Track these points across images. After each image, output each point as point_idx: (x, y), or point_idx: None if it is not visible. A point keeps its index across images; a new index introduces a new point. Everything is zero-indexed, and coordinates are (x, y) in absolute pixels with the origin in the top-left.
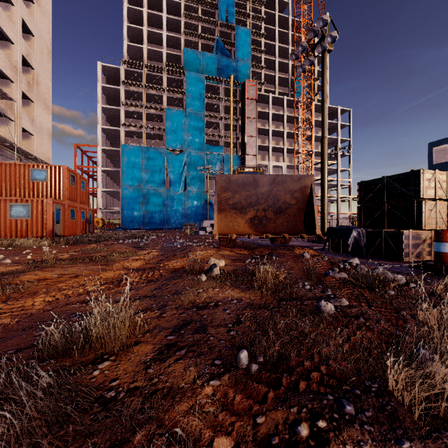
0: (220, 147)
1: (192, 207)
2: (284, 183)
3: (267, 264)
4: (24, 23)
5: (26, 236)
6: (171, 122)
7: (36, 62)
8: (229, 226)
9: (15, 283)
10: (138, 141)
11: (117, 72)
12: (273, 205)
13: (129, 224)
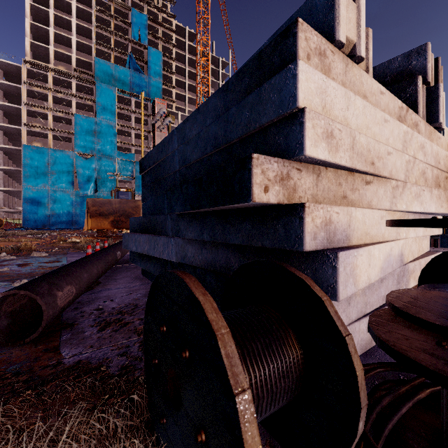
0: (132, 155)
1: None
2: (127, 203)
3: (102, 241)
4: None
5: None
6: (80, 128)
7: None
8: (98, 225)
9: None
10: (44, 140)
11: (18, 69)
12: (123, 214)
13: (32, 224)
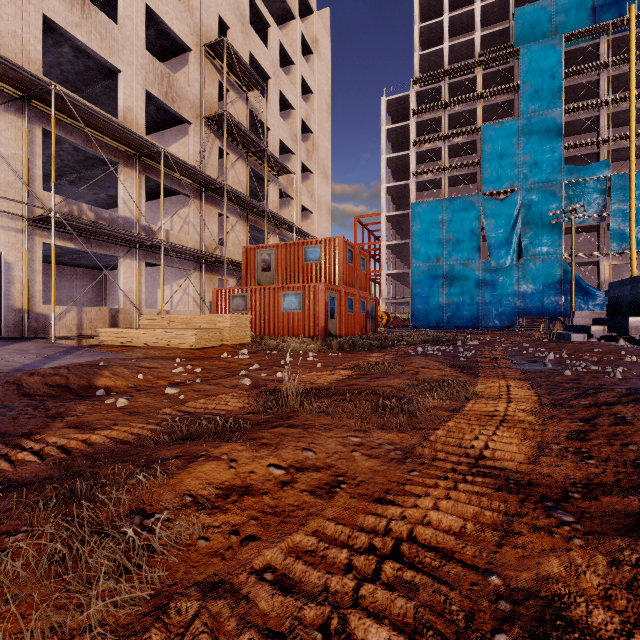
0: (601, 163)
1: (533, 289)
2: None
3: None
4: (304, 81)
5: (298, 336)
6: (490, 147)
7: (315, 124)
8: None
9: (155, 505)
10: (436, 193)
11: (406, 102)
12: None
13: (422, 320)
